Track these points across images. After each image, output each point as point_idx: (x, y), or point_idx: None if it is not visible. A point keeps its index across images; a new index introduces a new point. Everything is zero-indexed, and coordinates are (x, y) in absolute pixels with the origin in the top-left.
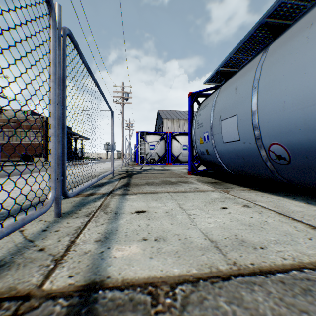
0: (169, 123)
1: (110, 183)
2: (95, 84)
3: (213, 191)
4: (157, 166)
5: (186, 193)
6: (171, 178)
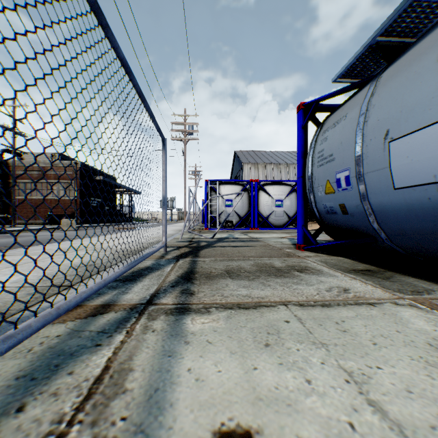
0: (251, 169)
1: (157, 271)
2: (121, 64)
3: (397, 305)
4: (236, 232)
5: (335, 312)
6: (272, 259)
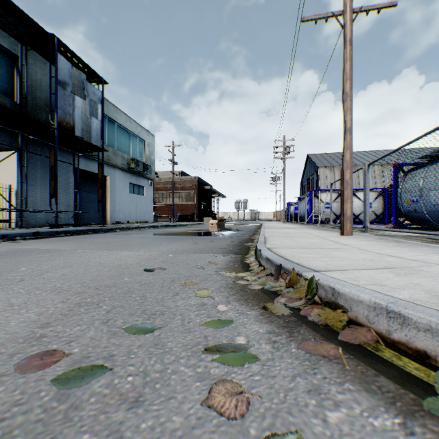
0: (327, 172)
1: None
2: None
3: None
4: None
5: None
6: None
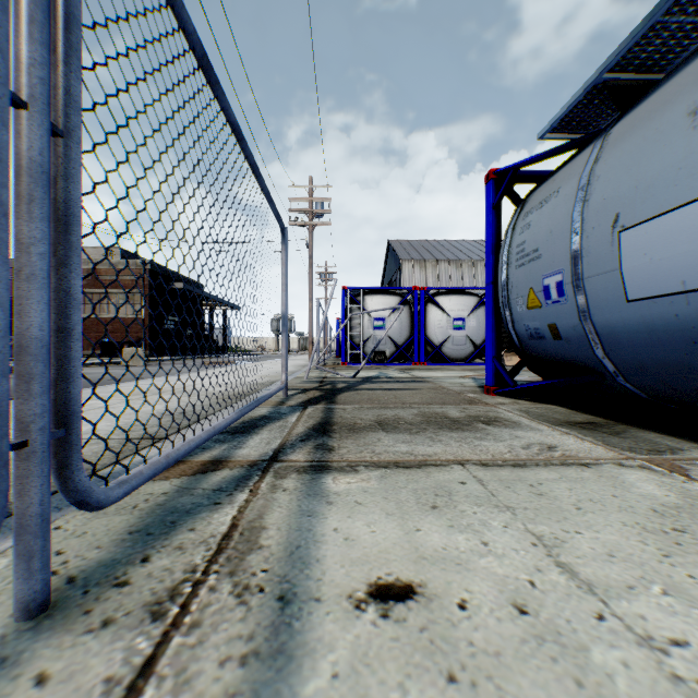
0: (415, 269)
1: (277, 422)
2: (231, 129)
3: (622, 466)
4: (392, 368)
5: (531, 473)
6: (445, 407)
